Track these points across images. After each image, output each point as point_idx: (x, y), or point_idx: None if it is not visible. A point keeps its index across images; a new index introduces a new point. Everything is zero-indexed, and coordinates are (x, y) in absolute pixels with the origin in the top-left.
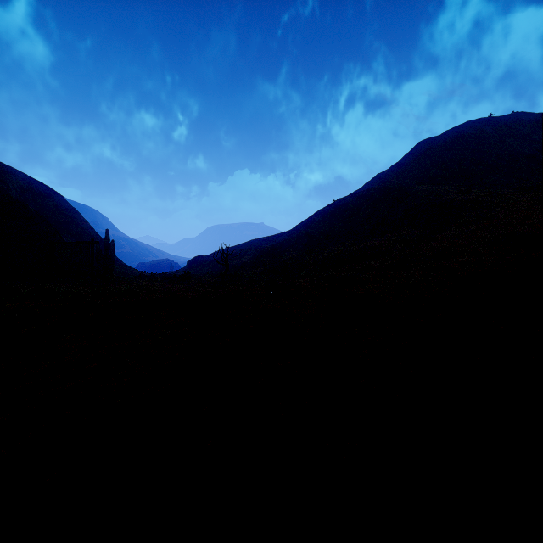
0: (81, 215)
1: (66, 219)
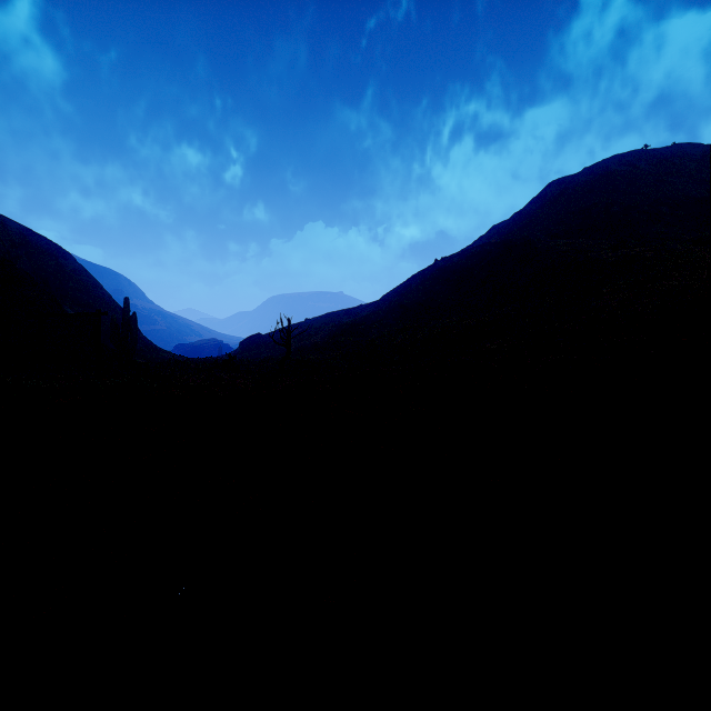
0: (95, 279)
1: (74, 284)
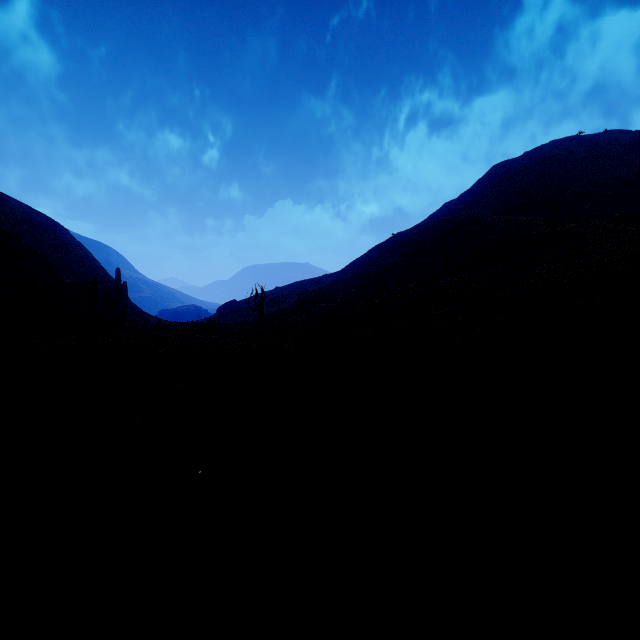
0: (88, 251)
1: (71, 256)
